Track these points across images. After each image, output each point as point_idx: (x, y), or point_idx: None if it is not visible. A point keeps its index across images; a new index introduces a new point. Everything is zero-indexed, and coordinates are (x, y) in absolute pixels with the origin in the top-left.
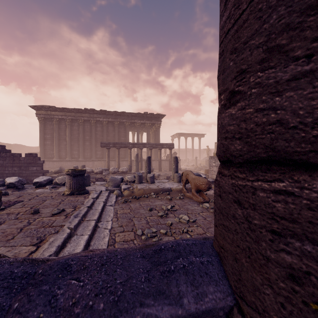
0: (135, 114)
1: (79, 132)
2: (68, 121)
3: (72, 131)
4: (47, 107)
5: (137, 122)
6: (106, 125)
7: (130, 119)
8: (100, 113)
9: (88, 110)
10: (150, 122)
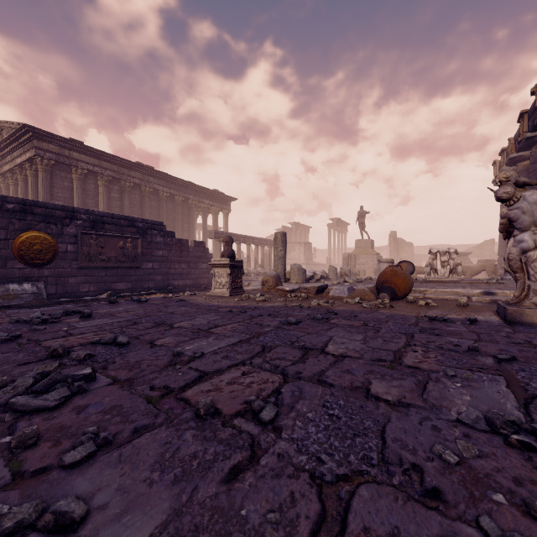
0: (205, 190)
1: (121, 205)
2: (106, 179)
3: (108, 200)
4: (71, 140)
5: (206, 203)
6: (166, 200)
7: (198, 195)
8: (160, 176)
9: (146, 168)
10: (220, 206)
